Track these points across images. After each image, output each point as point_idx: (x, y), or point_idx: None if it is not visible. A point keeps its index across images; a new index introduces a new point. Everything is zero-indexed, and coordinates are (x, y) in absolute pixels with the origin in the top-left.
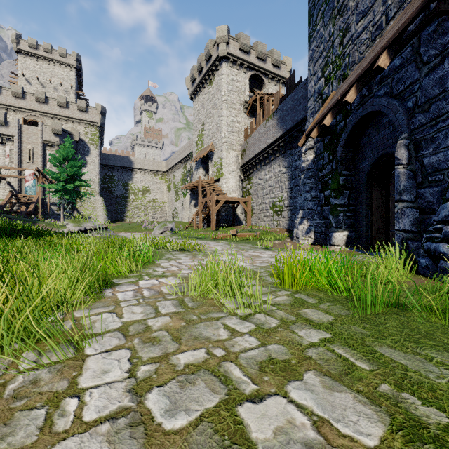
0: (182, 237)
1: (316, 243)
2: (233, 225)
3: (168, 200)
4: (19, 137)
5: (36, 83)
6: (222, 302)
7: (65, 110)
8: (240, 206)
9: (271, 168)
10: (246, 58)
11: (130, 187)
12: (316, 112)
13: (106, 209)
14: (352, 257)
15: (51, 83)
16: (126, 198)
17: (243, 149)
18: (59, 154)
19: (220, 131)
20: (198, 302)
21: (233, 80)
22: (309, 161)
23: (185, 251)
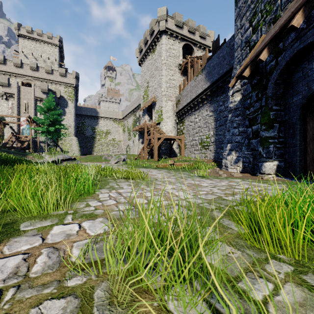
0: (130, 166)
1: (244, 172)
2: (171, 157)
3: (123, 139)
4: (18, 94)
5: (32, 57)
6: (170, 313)
7: (50, 75)
8: (175, 143)
9: (200, 113)
10: (180, 32)
11: (96, 130)
12: (243, 59)
13: (79, 145)
14: (295, 187)
15: (42, 57)
16: (94, 138)
17: (177, 99)
18: (44, 106)
19: (161, 87)
20: (118, 311)
21: (170, 48)
22: (237, 101)
23: (129, 179)
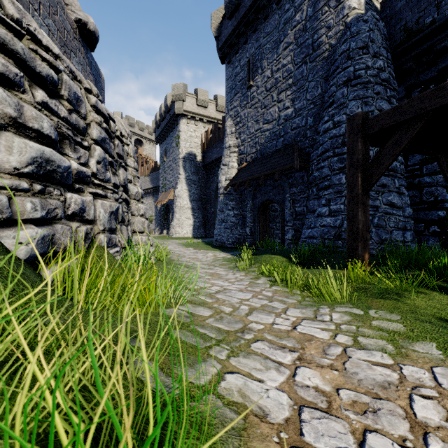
0: None
1: (160, 234)
2: None
3: None
4: None
5: None
6: None
7: None
8: None
9: (147, 200)
10: (132, 130)
11: None
12: (161, 193)
13: None
14: (164, 235)
15: None
16: None
17: None
18: None
19: None
20: None
21: None
22: (159, 207)
23: None
